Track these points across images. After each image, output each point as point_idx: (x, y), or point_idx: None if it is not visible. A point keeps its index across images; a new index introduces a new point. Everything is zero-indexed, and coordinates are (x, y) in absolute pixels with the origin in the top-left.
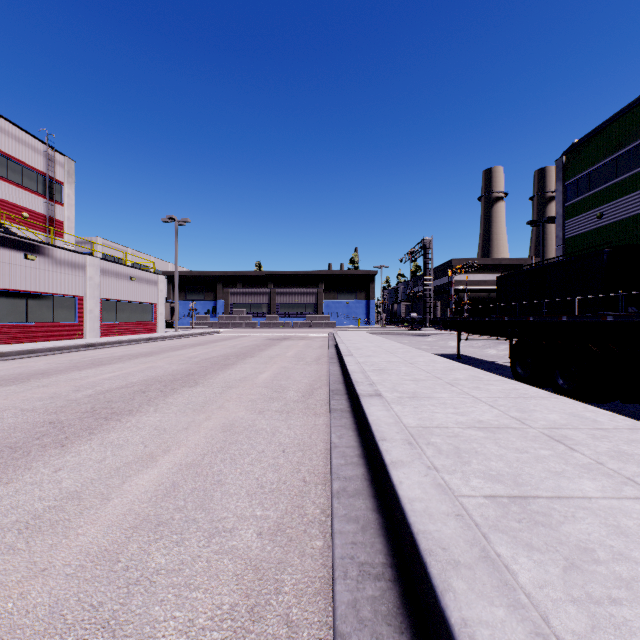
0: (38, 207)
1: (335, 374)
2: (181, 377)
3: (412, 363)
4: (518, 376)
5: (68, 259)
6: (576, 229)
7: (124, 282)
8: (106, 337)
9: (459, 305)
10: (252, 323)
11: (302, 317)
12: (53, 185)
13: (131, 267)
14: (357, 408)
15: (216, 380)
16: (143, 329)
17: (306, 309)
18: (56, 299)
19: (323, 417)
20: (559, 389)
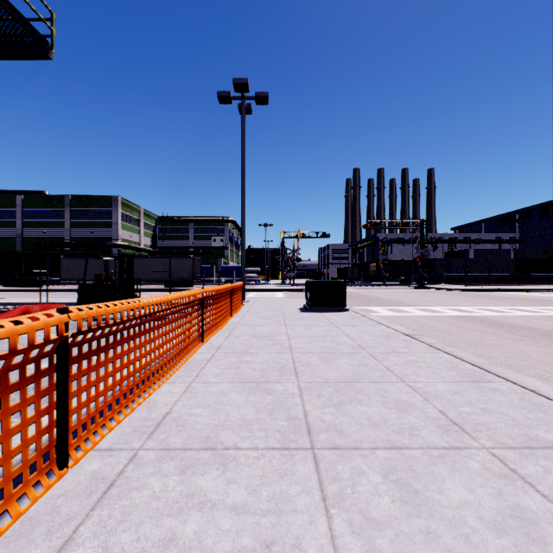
0: None
1: None
2: None
3: None
4: None
5: None
6: None
7: None
8: None
9: None
10: None
11: None
12: None
13: None
14: None
15: None
16: None
17: None
18: None
19: None
20: None
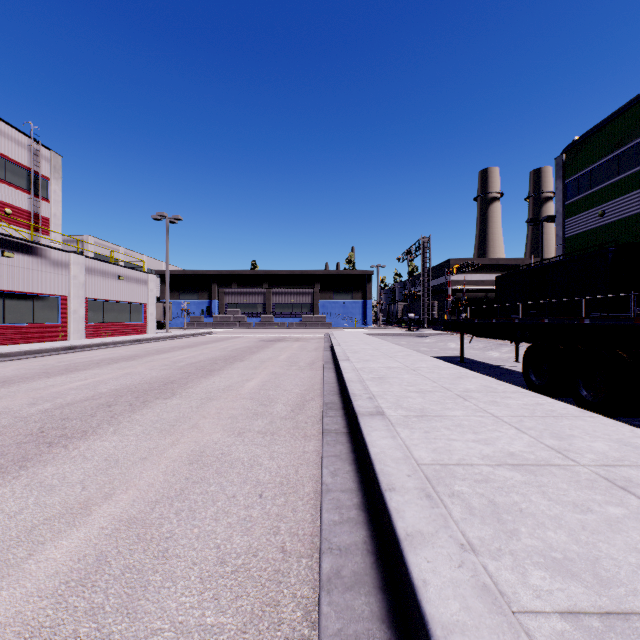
0: (22, 203)
1: (330, 382)
2: (158, 386)
3: (414, 369)
4: (532, 384)
5: (50, 257)
6: (577, 228)
7: (111, 281)
8: (91, 339)
9: (456, 305)
10: (247, 323)
11: (298, 317)
12: (38, 180)
13: (119, 266)
14: (355, 429)
15: (196, 390)
16: (132, 330)
17: (302, 309)
18: (37, 299)
19: (314, 441)
20: (582, 401)
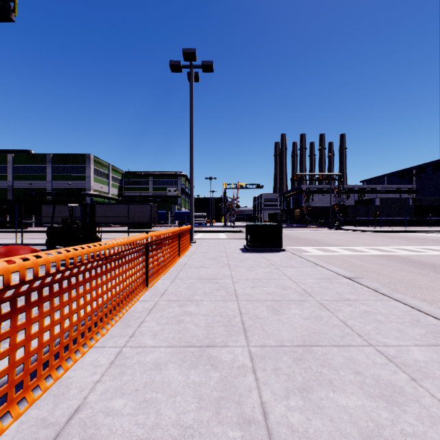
0: None
1: None
2: None
3: None
4: None
5: None
6: None
7: None
8: None
9: None
10: None
11: None
12: None
13: None
14: None
15: None
16: None
17: None
18: None
19: None
20: None
